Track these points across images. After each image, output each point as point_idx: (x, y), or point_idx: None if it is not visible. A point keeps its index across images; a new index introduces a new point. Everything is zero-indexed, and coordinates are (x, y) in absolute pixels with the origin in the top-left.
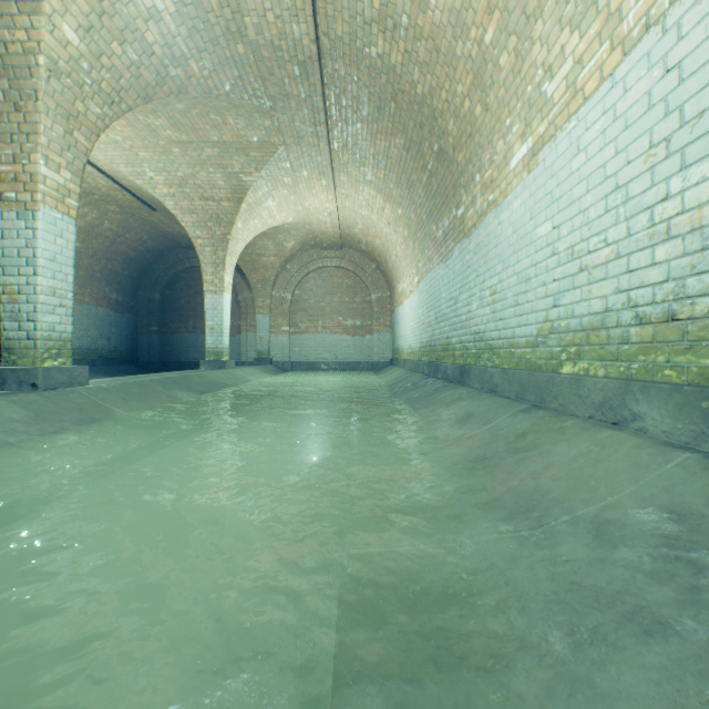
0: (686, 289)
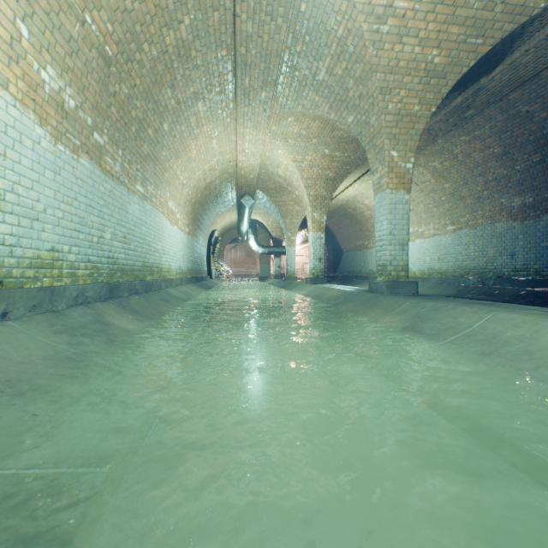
0: None
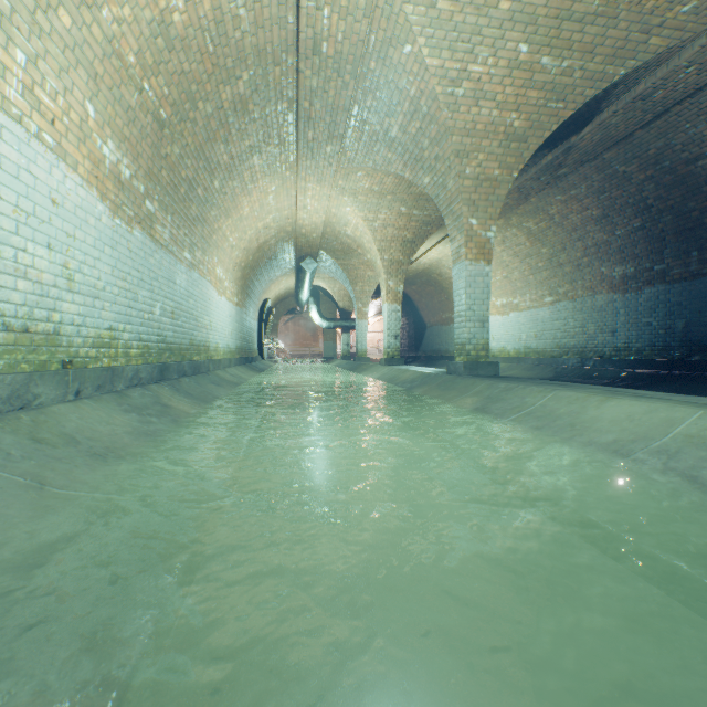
0: (36, 315)
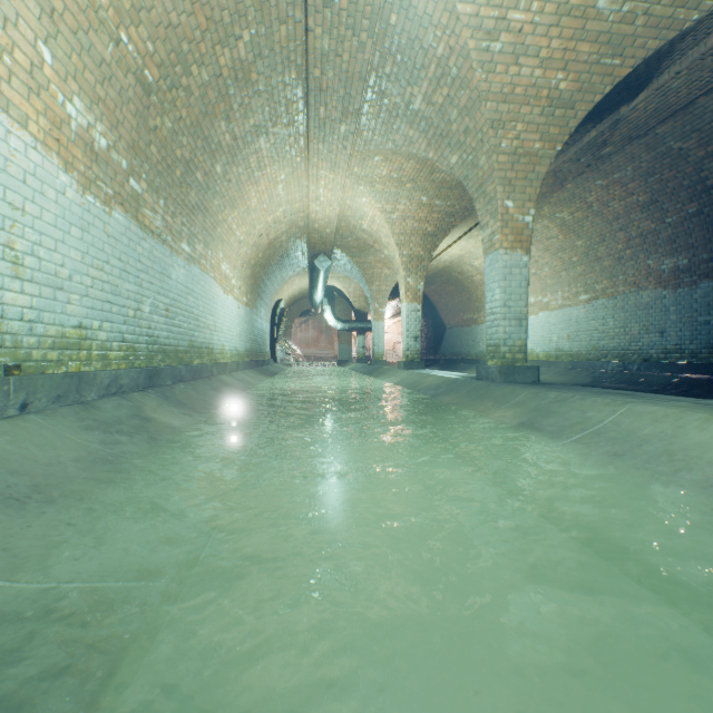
0: None
